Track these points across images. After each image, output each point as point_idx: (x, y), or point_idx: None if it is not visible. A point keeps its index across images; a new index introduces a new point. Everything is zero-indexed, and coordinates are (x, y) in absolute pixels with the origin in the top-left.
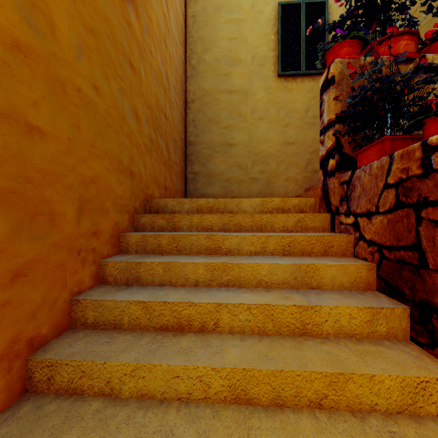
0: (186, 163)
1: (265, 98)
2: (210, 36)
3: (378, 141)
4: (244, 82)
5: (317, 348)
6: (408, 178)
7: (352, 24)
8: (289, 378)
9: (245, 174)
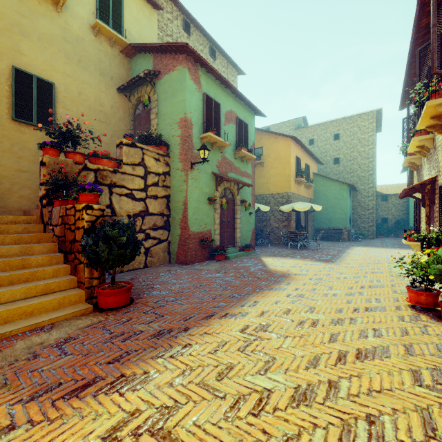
0: None
1: None
2: None
3: (58, 200)
4: None
5: (28, 270)
6: (64, 215)
7: (57, 138)
8: (16, 276)
9: None
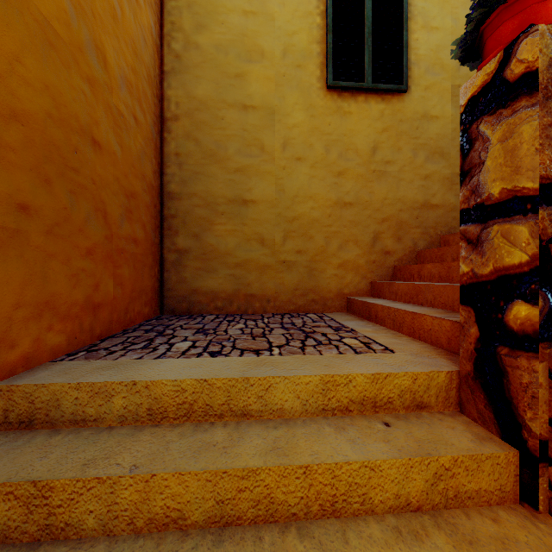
0: (162, 231)
1: (305, 124)
2: (208, 3)
3: None
4: (270, 92)
5: None
6: None
7: None
8: None
9: (271, 254)
